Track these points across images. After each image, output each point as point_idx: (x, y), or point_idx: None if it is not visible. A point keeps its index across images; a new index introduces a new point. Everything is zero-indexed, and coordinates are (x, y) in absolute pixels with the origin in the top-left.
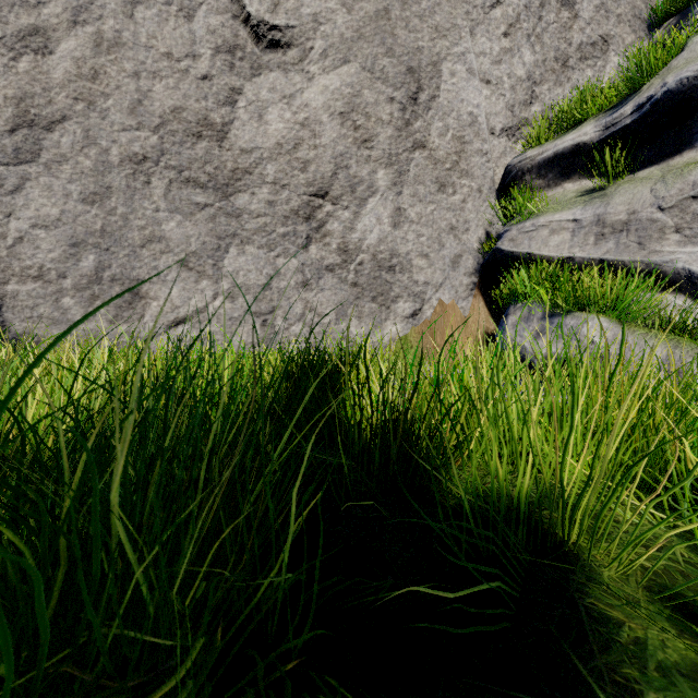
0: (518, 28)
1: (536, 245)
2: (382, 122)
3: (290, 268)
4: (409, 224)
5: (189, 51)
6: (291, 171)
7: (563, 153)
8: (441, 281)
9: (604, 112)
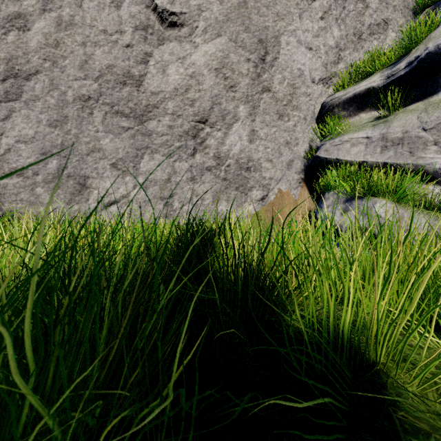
0: (330, 14)
1: (342, 154)
2: (242, 75)
3: (183, 169)
4: (260, 140)
5: (118, 29)
6: (184, 106)
7: (359, 94)
8: (280, 177)
9: (386, 67)
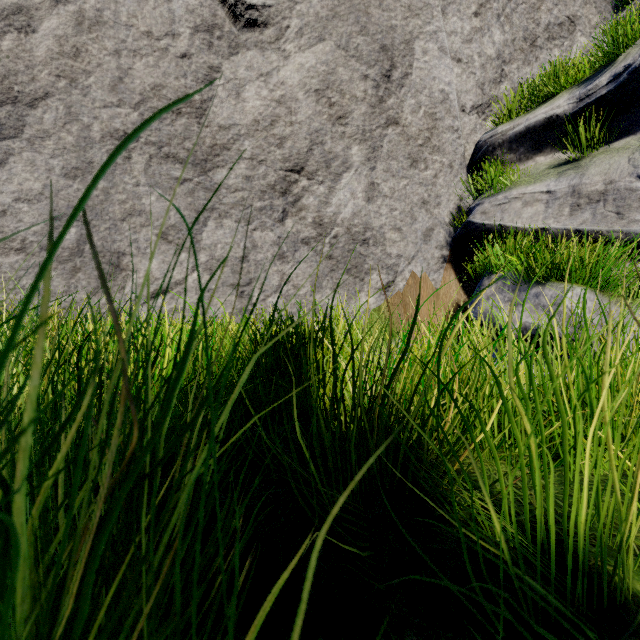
0: (488, 8)
1: (508, 218)
2: (356, 99)
3: (267, 241)
4: (382, 198)
5: (168, 30)
6: (268, 147)
7: (535, 126)
8: (413, 254)
9: (577, 85)
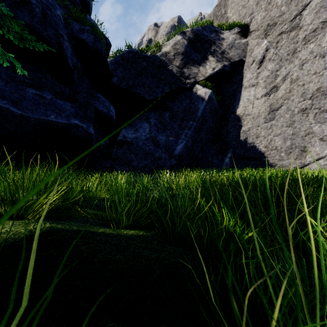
0: None
1: None
2: None
3: None
4: None
5: (323, 68)
6: None
7: None
8: None
9: None
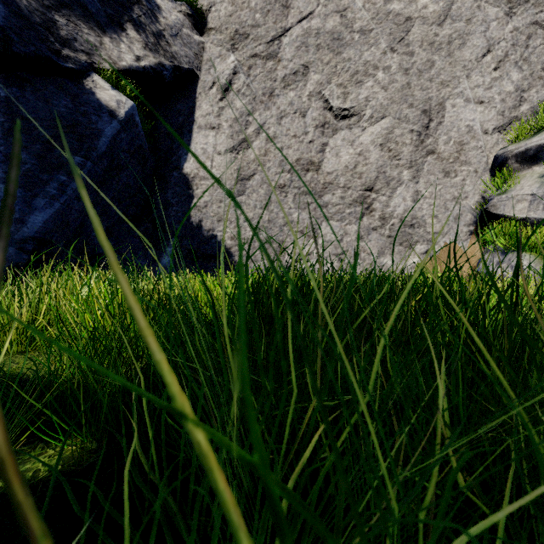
0: (506, 61)
1: (507, 210)
2: (405, 144)
3: (352, 231)
4: (423, 199)
5: (303, 132)
6: (353, 179)
7: (531, 149)
8: (446, 231)
9: None
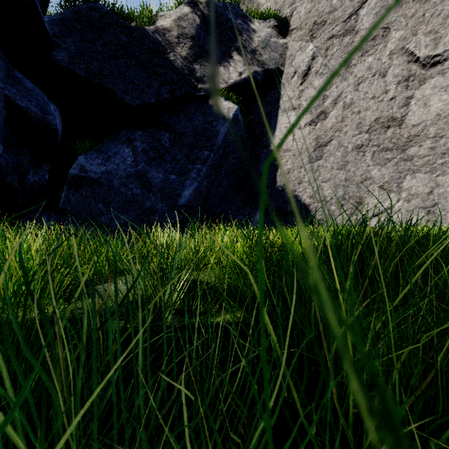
0: None
1: None
2: None
3: (446, 181)
4: None
5: (383, 91)
6: (447, 127)
7: None
8: None
9: None
